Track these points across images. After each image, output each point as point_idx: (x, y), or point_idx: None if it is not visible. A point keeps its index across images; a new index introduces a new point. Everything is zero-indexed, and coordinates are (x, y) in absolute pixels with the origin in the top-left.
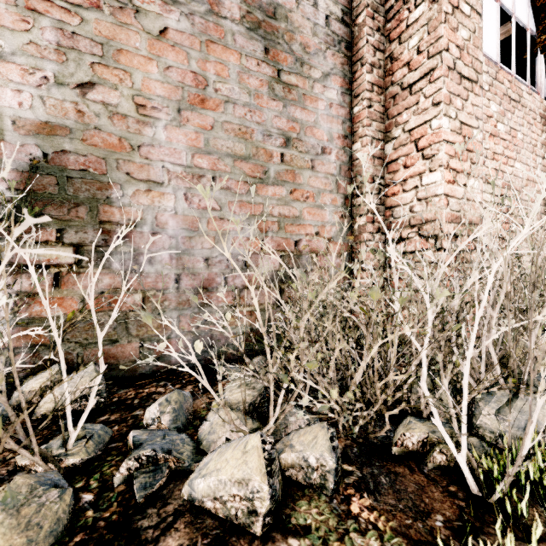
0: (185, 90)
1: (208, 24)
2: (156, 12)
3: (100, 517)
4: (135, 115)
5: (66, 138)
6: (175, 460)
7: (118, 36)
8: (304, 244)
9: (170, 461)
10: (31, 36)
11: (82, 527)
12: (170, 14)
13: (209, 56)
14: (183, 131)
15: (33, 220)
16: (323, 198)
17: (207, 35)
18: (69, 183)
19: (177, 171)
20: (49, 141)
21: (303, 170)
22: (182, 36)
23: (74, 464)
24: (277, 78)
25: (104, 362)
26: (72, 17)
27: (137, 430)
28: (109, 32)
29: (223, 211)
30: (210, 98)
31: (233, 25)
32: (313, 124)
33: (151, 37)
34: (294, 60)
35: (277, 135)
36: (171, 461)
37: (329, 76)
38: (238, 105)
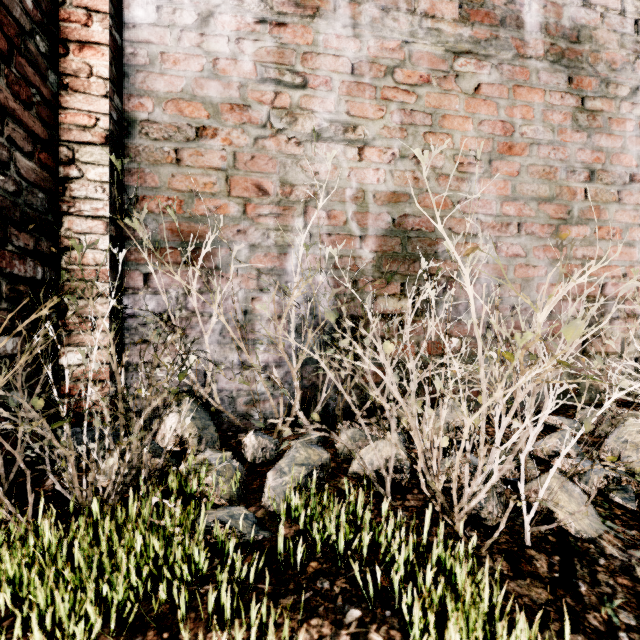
0: (495, 140)
1: (514, 69)
2: (471, 71)
3: (614, 513)
4: (455, 173)
5: (407, 203)
6: (636, 484)
7: (442, 103)
8: (610, 288)
9: (631, 485)
10: (384, 121)
11: (609, 517)
12: (482, 69)
13: (515, 101)
14: (493, 181)
15: (631, 285)
16: (631, 233)
17: (514, 80)
18: (408, 243)
19: (488, 222)
20: (395, 208)
21: (608, 204)
22: (492, 88)
23: (533, 475)
24: (581, 107)
25: (432, 401)
26: (411, 96)
27: (566, 457)
28: (436, 102)
29: (527, 257)
30: (516, 144)
31: (537, 62)
32: (620, 150)
33: (467, 97)
34: (599, 83)
35: (581, 169)
36: (632, 485)
37: (638, 90)
38: (542, 145)
